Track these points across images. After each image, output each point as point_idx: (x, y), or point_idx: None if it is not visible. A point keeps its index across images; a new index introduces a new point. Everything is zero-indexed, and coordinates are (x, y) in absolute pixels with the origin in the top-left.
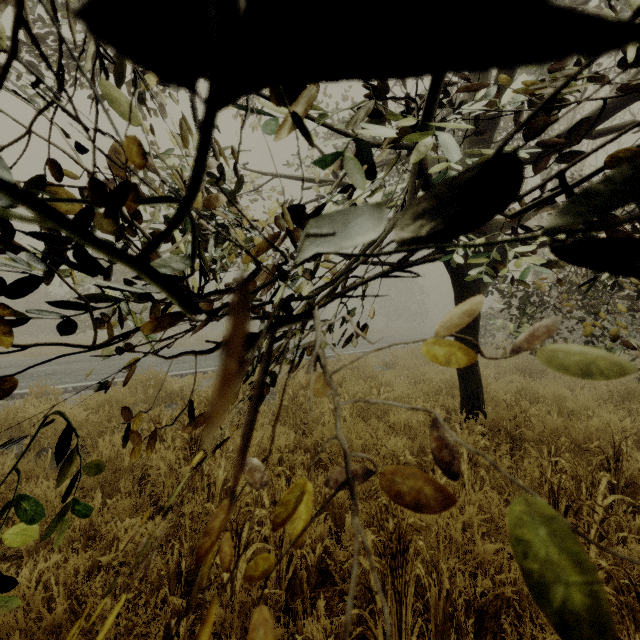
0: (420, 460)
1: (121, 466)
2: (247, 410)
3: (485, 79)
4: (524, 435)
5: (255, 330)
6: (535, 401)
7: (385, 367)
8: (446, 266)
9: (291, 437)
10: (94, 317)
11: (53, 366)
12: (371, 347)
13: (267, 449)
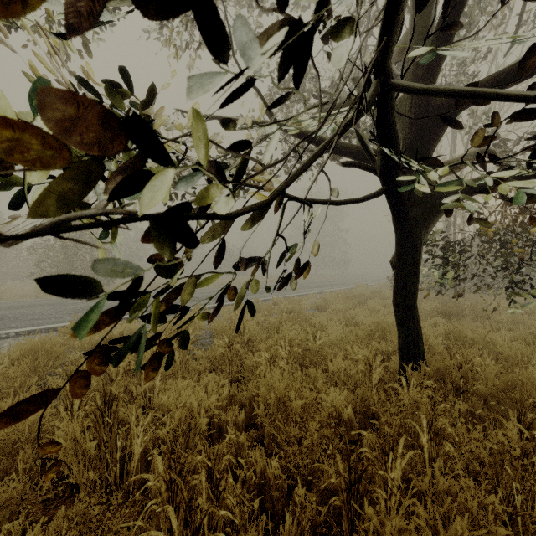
0: (377, 437)
1: (21, 436)
2: (182, 358)
3: (429, 12)
4: (471, 387)
5: (203, 276)
6: (463, 344)
7: (317, 310)
8: (391, 207)
9: (225, 391)
10: (53, 265)
11: (4, 311)
12: (303, 291)
13: (195, 411)
